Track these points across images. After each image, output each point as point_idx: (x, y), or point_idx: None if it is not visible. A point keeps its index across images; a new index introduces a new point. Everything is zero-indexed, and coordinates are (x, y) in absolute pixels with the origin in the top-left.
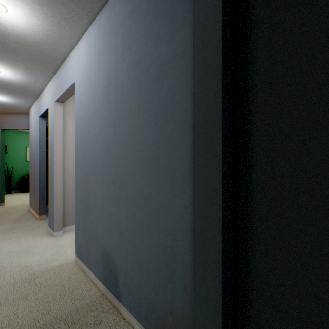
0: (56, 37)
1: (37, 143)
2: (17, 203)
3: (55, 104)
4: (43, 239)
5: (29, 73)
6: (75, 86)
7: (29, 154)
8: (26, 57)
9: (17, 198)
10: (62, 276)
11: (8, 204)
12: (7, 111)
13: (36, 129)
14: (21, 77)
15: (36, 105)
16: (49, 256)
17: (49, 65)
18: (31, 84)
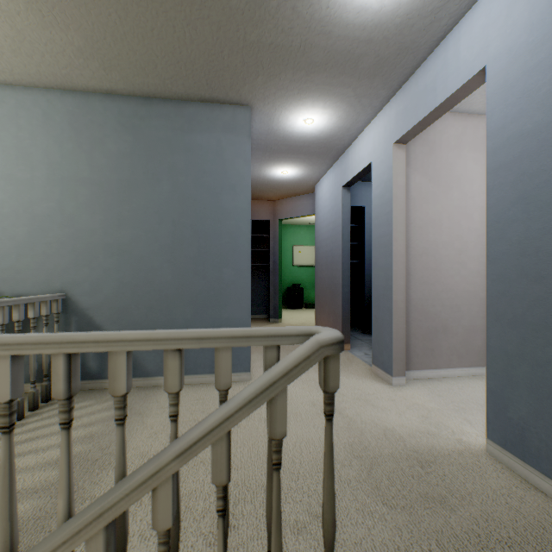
0: None
1: (335, 230)
2: (294, 322)
3: (393, 147)
4: (375, 385)
5: (352, 109)
6: (488, 74)
7: (295, 256)
8: (367, 71)
9: (289, 315)
10: (490, 483)
11: (284, 321)
12: (287, 193)
13: (332, 209)
14: (336, 122)
15: (333, 171)
16: (414, 421)
17: (396, 73)
18: (342, 132)
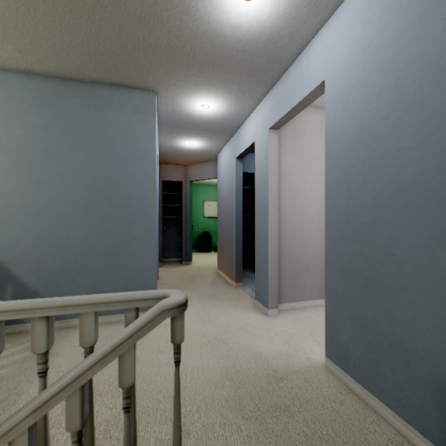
0: (303, 15)
1: (231, 192)
2: (202, 264)
3: (269, 132)
4: (255, 316)
5: (238, 99)
6: (326, 86)
7: (205, 209)
8: (246, 72)
9: (199, 258)
10: (323, 391)
11: (194, 263)
12: (196, 160)
13: (229, 175)
14: (227, 109)
15: (230, 145)
16: (278, 345)
17: (269, 76)
18: (233, 116)
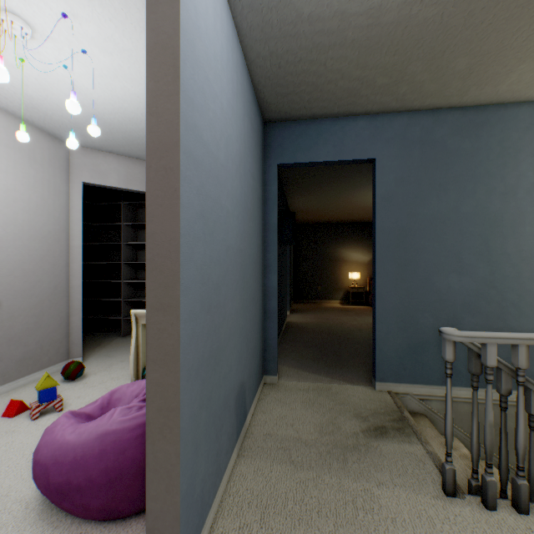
0: None
1: None
2: None
3: None
4: None
5: None
6: None
7: None
8: None
9: None
10: None
11: None
12: None
13: None
14: None
15: None
16: None
17: None
18: None
